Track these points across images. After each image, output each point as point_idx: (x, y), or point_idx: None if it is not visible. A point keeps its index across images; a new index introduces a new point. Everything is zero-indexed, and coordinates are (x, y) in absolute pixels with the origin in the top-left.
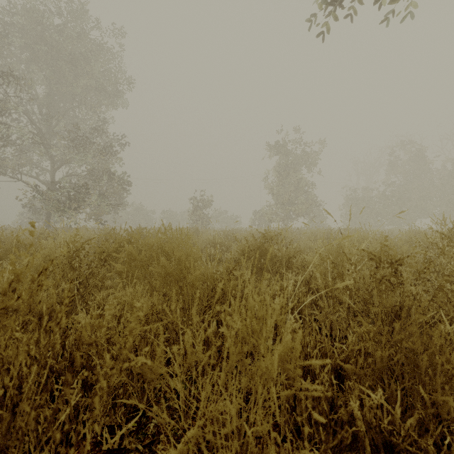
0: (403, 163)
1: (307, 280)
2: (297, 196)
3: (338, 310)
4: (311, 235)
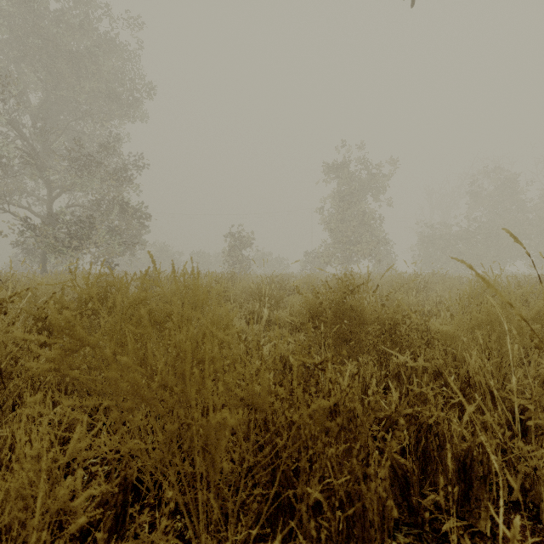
0: (490, 192)
1: (438, 369)
2: (360, 232)
3: (536, 447)
4: (396, 283)
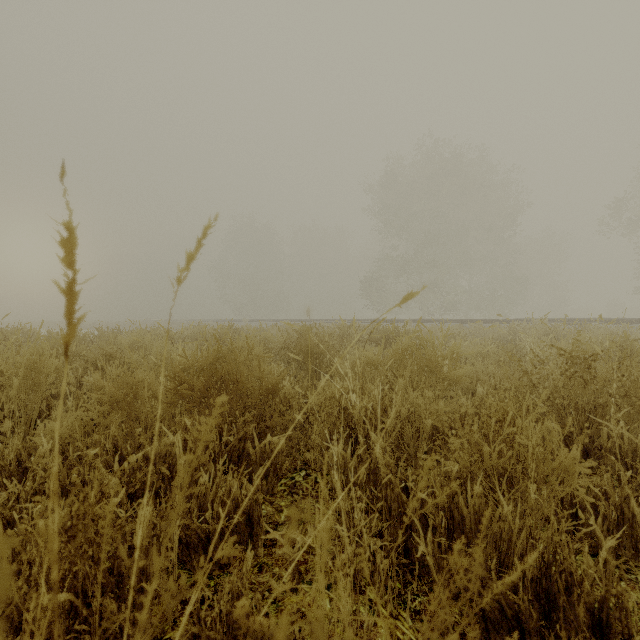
0: None
1: None
2: None
3: None
4: None
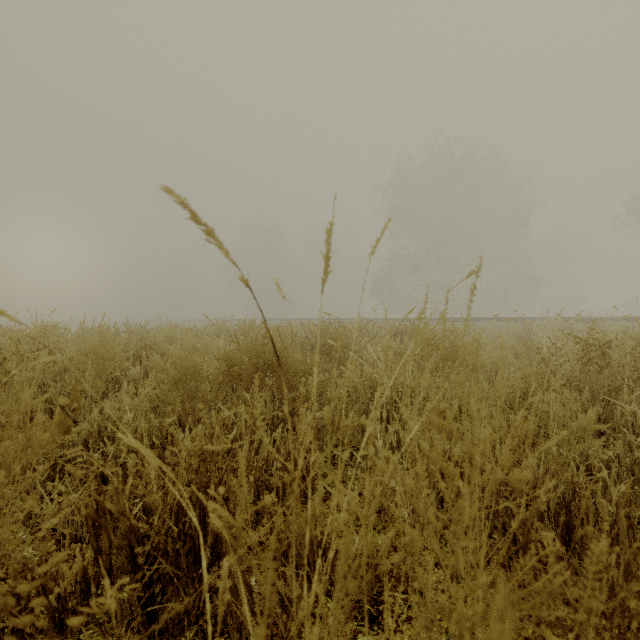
0: None
1: None
2: None
3: None
4: None
